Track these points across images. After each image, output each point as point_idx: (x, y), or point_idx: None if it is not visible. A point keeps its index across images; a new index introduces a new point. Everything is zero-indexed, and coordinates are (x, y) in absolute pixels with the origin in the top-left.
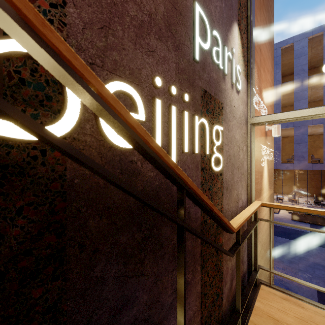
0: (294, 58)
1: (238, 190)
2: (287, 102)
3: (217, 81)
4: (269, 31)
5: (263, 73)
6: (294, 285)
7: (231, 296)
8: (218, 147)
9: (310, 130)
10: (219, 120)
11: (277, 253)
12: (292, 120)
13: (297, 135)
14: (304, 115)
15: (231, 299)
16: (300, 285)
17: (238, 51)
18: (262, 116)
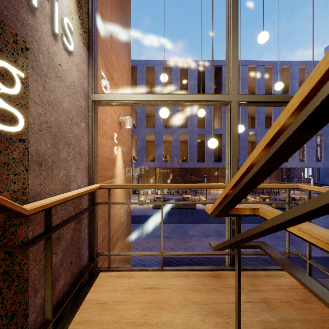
0: (155, 78)
1: (69, 171)
2: (151, 113)
3: (10, 0)
4: (125, 29)
5: (117, 63)
6: (149, 260)
7: (53, 303)
8: (12, 98)
9: (165, 137)
10: (17, 61)
11: (139, 238)
12: (129, 104)
13: (157, 140)
14: (137, 99)
15: (53, 308)
16: (153, 258)
17: (69, 3)
18: (103, 94)
